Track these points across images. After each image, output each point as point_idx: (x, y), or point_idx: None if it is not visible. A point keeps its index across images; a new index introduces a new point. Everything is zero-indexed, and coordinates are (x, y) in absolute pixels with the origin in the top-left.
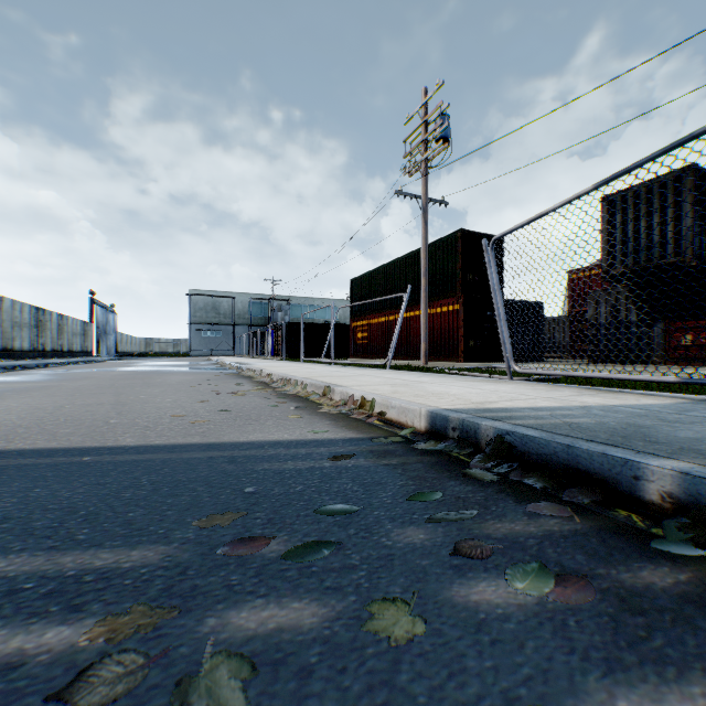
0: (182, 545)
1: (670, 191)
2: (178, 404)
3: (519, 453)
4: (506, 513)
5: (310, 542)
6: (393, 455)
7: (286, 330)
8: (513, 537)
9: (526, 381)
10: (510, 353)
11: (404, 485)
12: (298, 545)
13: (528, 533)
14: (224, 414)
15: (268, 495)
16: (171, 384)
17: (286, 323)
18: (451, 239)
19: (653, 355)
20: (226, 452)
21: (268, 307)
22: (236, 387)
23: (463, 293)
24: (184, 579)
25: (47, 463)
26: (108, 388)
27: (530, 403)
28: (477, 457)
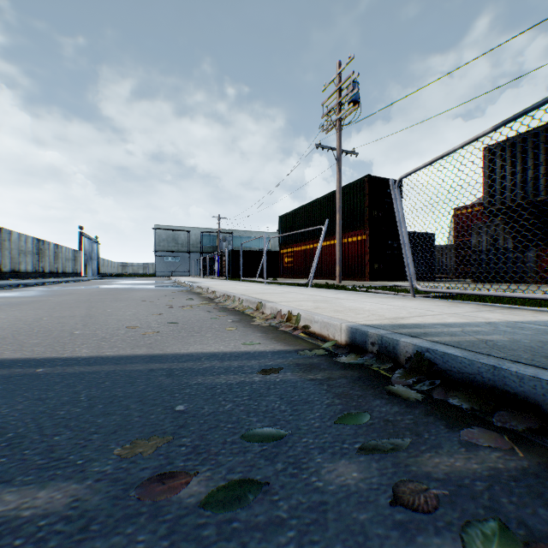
0: (96, 483)
1: (542, 141)
2: (135, 316)
3: (439, 371)
4: (441, 442)
5: (234, 480)
6: (317, 368)
7: (229, 256)
8: (456, 478)
9: (426, 297)
10: (413, 274)
11: (330, 404)
12: (220, 485)
13: (472, 471)
14: (172, 326)
15: (197, 415)
16: (135, 299)
17: (229, 251)
18: (360, 183)
19: (547, 276)
20: (166, 364)
21: (215, 238)
22: (186, 302)
23: (370, 226)
24: (84, 539)
25: (3, 375)
26: (84, 303)
27: (438, 318)
28: (397, 372)
